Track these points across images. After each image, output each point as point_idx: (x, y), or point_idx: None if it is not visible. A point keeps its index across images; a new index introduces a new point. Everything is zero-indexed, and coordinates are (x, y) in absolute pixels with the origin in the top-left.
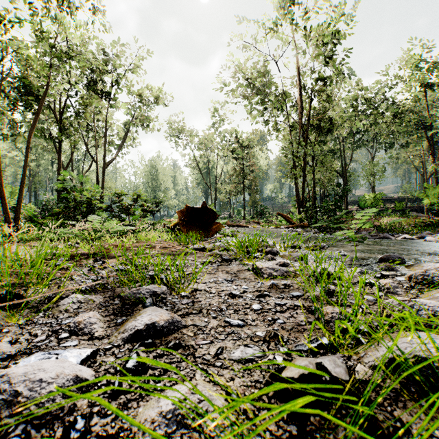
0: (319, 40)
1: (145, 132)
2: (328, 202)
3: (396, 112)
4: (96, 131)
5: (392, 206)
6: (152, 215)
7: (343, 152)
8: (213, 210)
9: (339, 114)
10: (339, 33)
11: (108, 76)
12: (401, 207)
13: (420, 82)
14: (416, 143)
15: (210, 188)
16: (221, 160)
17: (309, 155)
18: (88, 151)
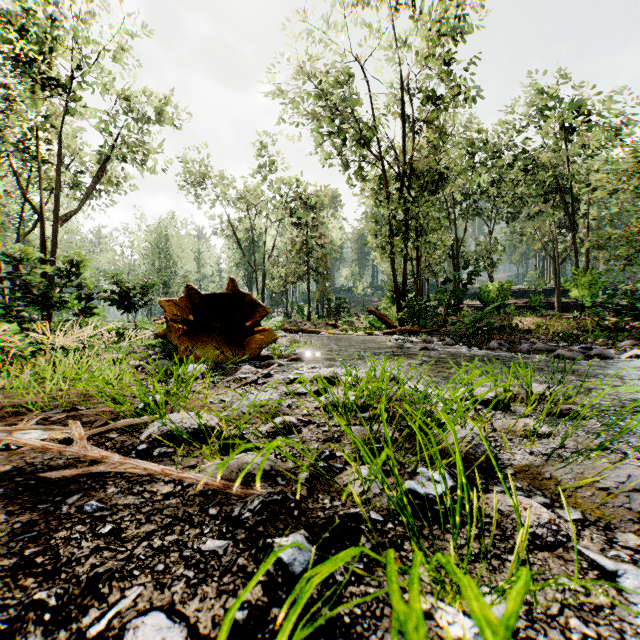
0: (434, 29)
1: (139, 168)
2: (446, 293)
3: (527, 165)
4: (44, 160)
5: (513, 301)
6: (134, 310)
7: (454, 221)
8: (254, 300)
9: (452, 161)
10: (465, 20)
11: (62, 56)
12: (538, 302)
13: (559, 124)
14: (548, 214)
15: (255, 270)
16: (272, 229)
17: (413, 218)
18: (25, 194)
